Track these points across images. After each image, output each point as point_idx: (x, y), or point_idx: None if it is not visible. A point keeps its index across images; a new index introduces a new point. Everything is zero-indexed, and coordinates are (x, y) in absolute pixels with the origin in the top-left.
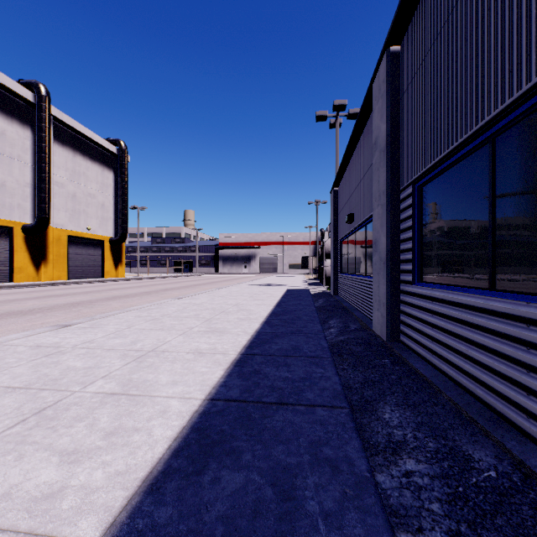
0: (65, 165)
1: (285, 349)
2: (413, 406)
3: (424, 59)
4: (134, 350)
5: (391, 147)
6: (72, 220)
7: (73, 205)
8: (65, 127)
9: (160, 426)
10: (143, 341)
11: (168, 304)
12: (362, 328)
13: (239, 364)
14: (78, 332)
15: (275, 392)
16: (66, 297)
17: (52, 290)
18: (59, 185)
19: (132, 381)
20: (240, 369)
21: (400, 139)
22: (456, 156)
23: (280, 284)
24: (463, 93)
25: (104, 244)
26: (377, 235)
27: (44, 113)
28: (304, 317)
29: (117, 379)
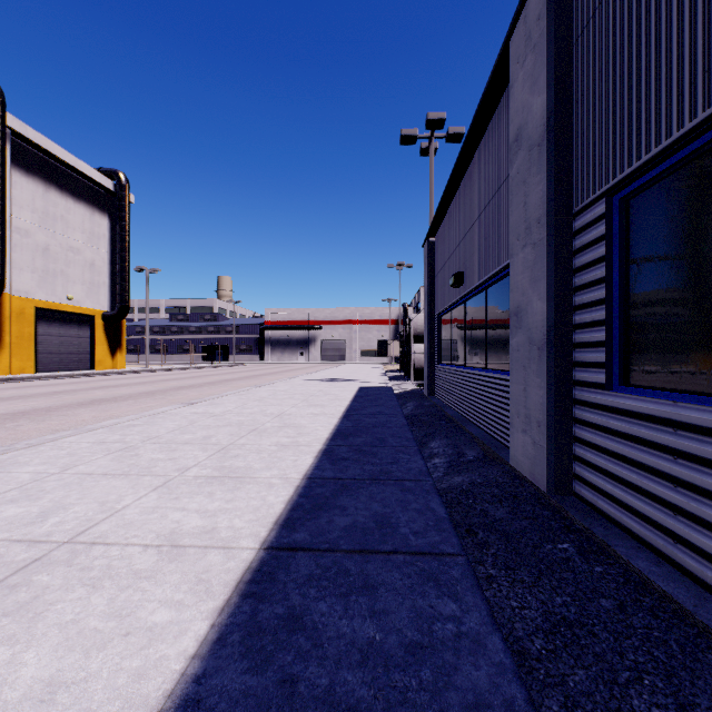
0: (31, 204)
1: (362, 527)
2: None
3: None
4: (28, 541)
5: (556, 133)
6: (43, 285)
7: (44, 264)
8: (31, 147)
9: None
10: (69, 508)
11: (166, 416)
12: (486, 457)
13: (255, 588)
14: None
15: None
16: (14, 402)
17: None
18: (21, 232)
19: None
20: (253, 611)
21: (573, 120)
22: None
23: (349, 379)
24: None
25: (94, 321)
26: (523, 299)
27: None
28: (391, 440)
29: None
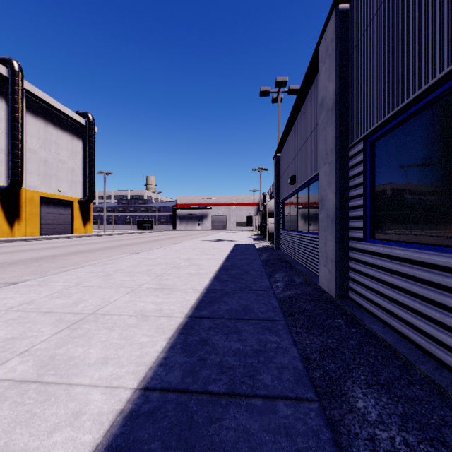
0: (37, 134)
1: (235, 310)
2: (386, 386)
3: (379, 8)
4: (73, 313)
5: (340, 104)
6: (44, 183)
7: (45, 170)
8: (37, 100)
9: (63, 446)
10: (87, 301)
11: (124, 259)
12: (306, 282)
13: (185, 331)
14: (22, 291)
15: (225, 374)
16: (33, 252)
17: (22, 245)
18: (31, 151)
19: (55, 359)
20: (185, 338)
21: (349, 97)
22: (423, 101)
23: (229, 240)
24: (437, 27)
25: (74, 204)
26: (324, 193)
27: (17, 86)
28: (252, 272)
29: (36, 356)
